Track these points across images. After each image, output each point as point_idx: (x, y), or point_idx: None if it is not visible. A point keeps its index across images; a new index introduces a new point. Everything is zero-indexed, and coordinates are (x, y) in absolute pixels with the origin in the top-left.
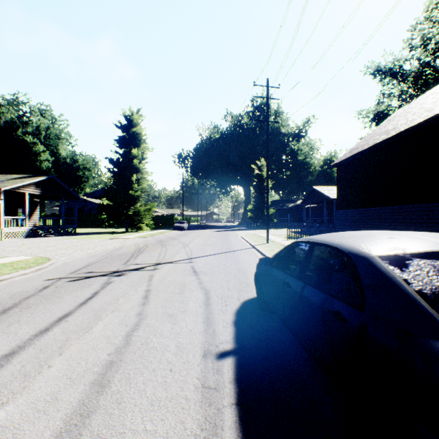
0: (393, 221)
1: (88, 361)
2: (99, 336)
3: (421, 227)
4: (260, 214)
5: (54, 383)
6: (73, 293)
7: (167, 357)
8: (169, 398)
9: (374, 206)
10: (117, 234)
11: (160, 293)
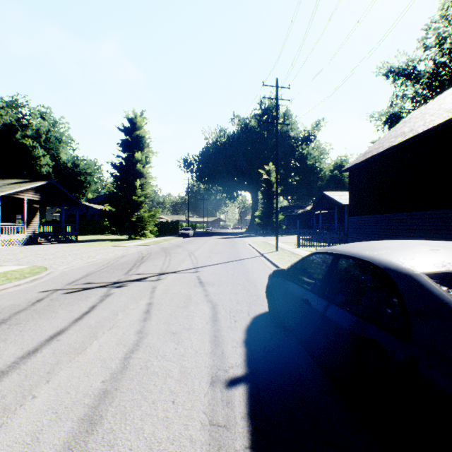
0: (410, 228)
1: (79, 391)
2: (94, 358)
3: (441, 234)
4: (269, 220)
5: (37, 419)
6: (69, 307)
7: (170, 385)
8: (171, 439)
9: (390, 212)
10: (120, 242)
11: (163, 307)
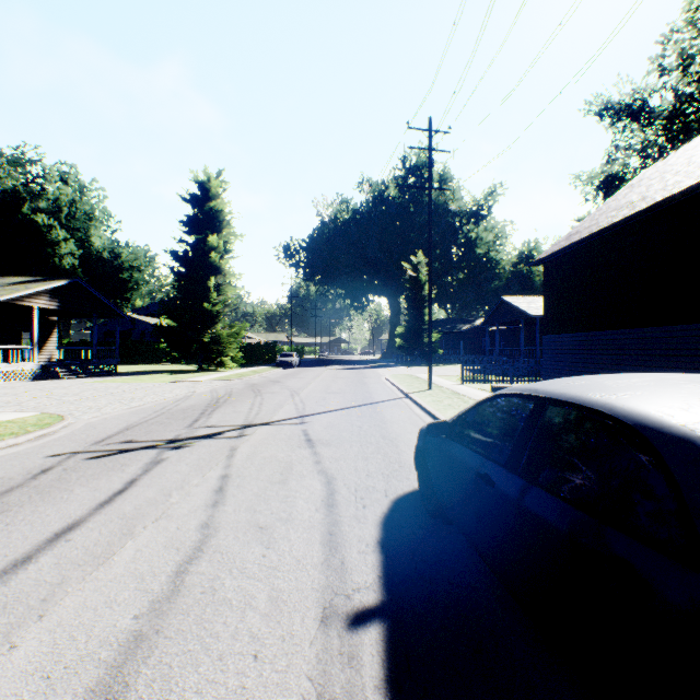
0: (642, 354)
1: (93, 635)
2: (124, 574)
3: (693, 363)
4: (417, 341)
5: (12, 692)
6: (92, 481)
7: (250, 625)
8: None
9: (610, 329)
10: (184, 375)
11: (246, 483)
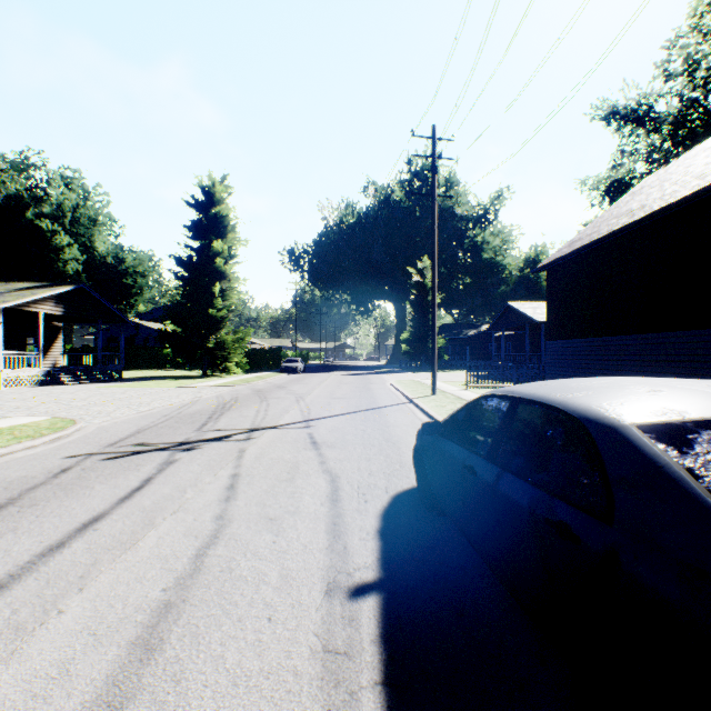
0: (641, 360)
1: (128, 603)
2: (150, 556)
3: (688, 369)
4: (422, 347)
5: (66, 644)
6: (110, 480)
7: (264, 595)
8: (266, 671)
9: (610, 335)
10: (189, 380)
11: (255, 481)
